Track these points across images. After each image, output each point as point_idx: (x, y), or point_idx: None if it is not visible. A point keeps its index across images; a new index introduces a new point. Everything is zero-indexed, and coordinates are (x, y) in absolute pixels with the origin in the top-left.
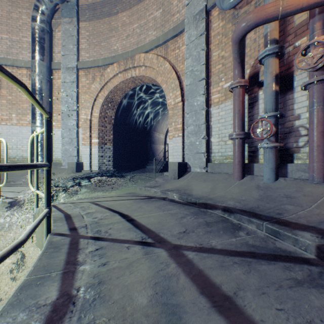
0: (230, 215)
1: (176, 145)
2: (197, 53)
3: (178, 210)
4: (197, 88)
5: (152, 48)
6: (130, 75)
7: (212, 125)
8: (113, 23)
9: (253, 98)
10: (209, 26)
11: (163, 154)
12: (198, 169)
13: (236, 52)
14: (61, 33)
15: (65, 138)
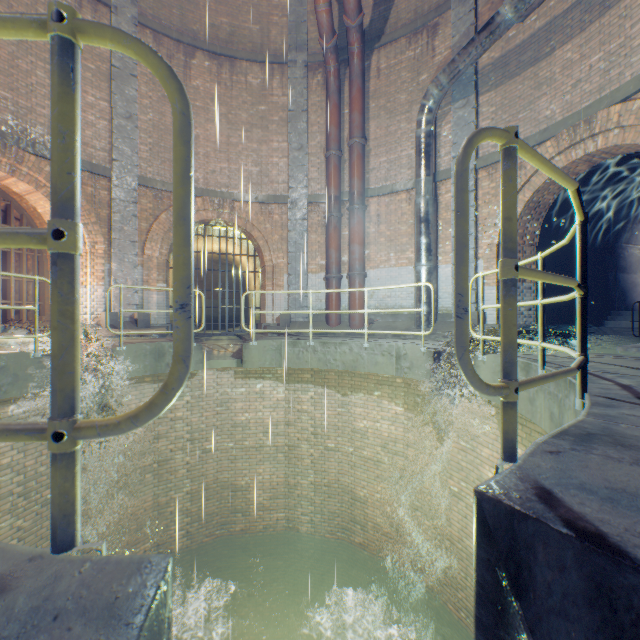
0: None
1: None
2: None
3: None
4: None
5: (639, 89)
6: (582, 151)
7: None
8: (542, 73)
9: None
10: None
11: None
12: None
13: None
14: (451, 127)
15: None
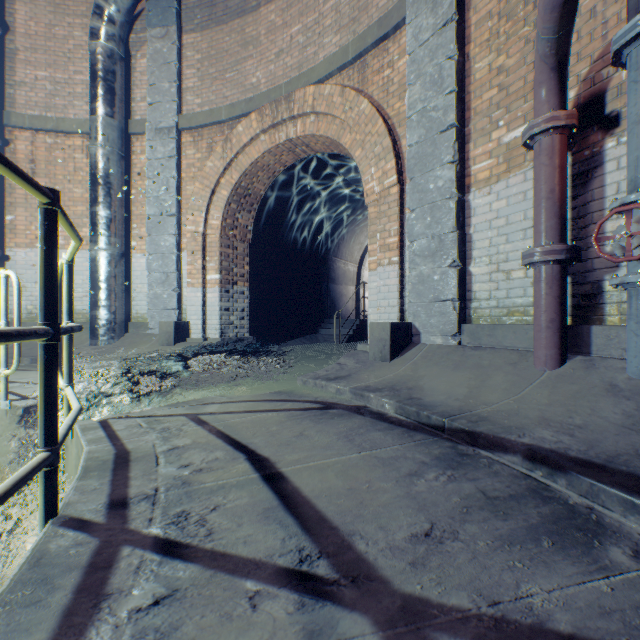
0: (552, 477)
1: (386, 282)
2: (435, 68)
3: (398, 447)
4: (436, 150)
5: (330, 73)
6: (285, 135)
7: (474, 234)
8: (250, 29)
9: (588, 161)
10: (465, 1)
11: (354, 305)
12: (439, 339)
13: (548, 36)
14: (147, 60)
15: (153, 273)
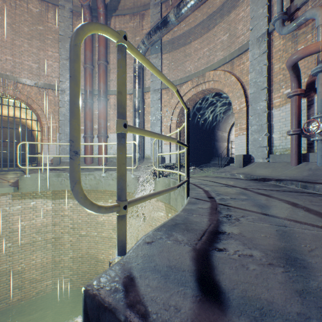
0: (280, 183)
1: (241, 141)
2: (259, 68)
3: (244, 181)
4: (260, 96)
5: (219, 66)
6: (201, 88)
7: (274, 124)
8: (187, 50)
9: (310, 101)
10: (270, 44)
11: (226, 151)
12: (261, 160)
13: (290, 72)
14: None
15: (152, 140)
